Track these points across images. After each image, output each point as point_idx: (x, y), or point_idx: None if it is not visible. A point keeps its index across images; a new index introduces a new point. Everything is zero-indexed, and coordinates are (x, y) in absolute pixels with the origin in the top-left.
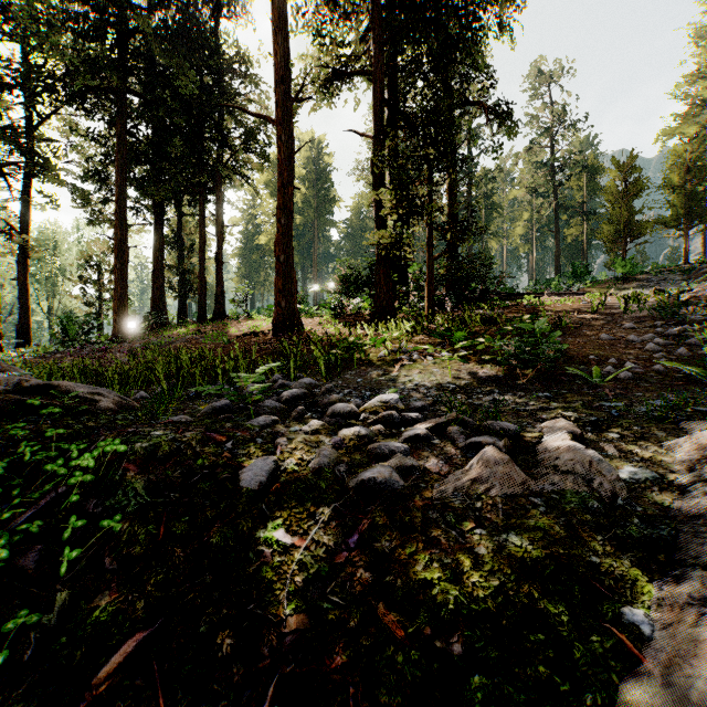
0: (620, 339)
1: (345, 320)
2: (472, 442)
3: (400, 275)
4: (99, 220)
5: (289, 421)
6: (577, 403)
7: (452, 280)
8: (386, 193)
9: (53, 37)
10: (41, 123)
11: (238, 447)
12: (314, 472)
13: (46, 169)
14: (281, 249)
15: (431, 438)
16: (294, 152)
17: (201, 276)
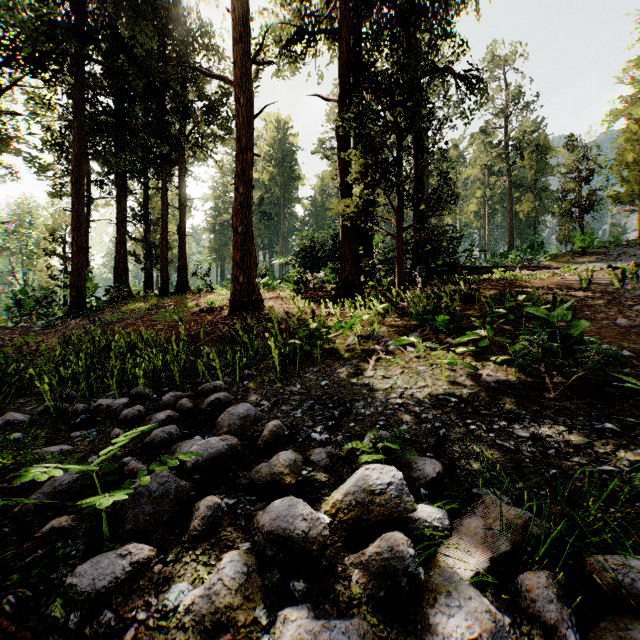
0: None
1: (308, 295)
2: None
3: (365, 248)
4: (63, 193)
5: (178, 550)
6: None
7: (418, 253)
8: (353, 156)
9: None
10: (1, 94)
11: None
12: None
13: (1, 138)
14: (238, 219)
15: (502, 634)
16: (253, 116)
17: (163, 249)
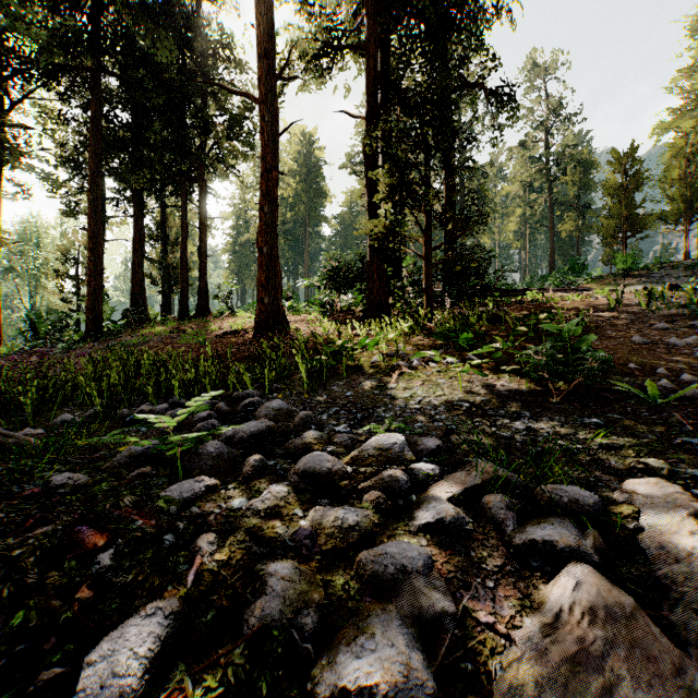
0: (657, 342)
1: (334, 318)
2: (538, 541)
3: (394, 269)
4: (76, 211)
5: (236, 484)
6: (648, 439)
7: (449, 274)
8: (379, 176)
9: (15, 7)
10: (12, 107)
11: (119, 564)
12: (248, 641)
13: (14, 155)
14: (264, 239)
15: (462, 521)
16: (278, 134)
17: (183, 271)
